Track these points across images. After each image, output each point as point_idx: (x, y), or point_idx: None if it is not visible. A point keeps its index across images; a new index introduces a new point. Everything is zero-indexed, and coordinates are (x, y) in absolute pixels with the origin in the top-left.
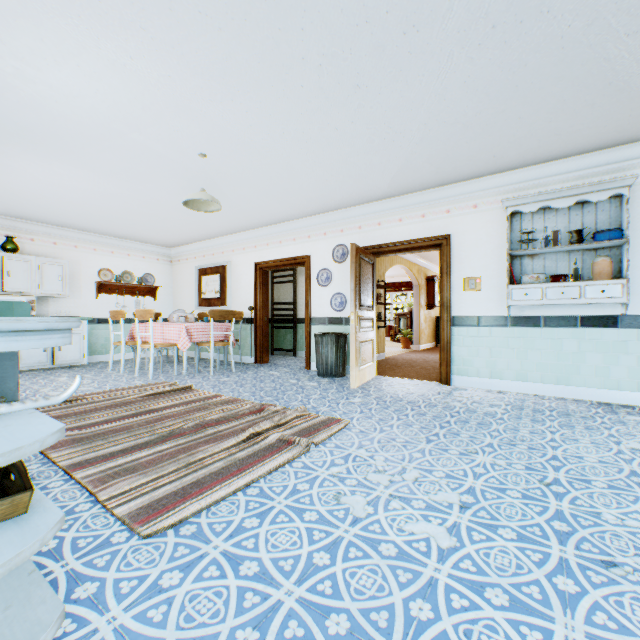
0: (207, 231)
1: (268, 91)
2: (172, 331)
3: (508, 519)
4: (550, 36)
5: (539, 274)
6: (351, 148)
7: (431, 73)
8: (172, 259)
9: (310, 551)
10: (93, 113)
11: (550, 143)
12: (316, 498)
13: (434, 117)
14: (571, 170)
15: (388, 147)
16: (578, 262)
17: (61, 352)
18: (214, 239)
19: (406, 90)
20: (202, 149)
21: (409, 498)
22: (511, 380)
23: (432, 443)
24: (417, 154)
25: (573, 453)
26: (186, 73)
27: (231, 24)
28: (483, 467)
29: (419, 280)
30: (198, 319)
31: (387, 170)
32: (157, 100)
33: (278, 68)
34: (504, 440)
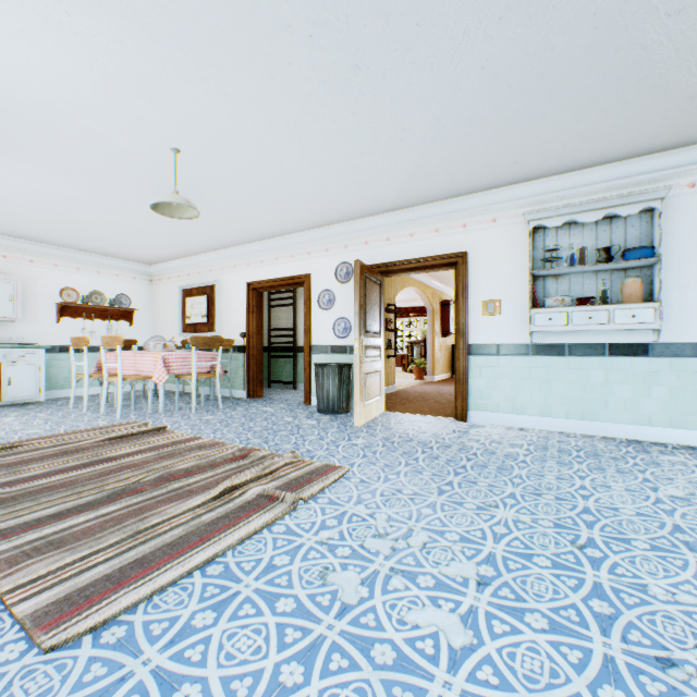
0: (191, 245)
1: (249, 68)
2: (147, 361)
3: (537, 599)
4: (582, 12)
5: (564, 296)
6: (353, 147)
7: (444, 54)
8: (152, 278)
9: (278, 662)
10: (29, 89)
11: (577, 148)
12: (296, 577)
13: (448, 111)
14: (598, 181)
15: (396, 147)
16: (606, 283)
17: (11, 387)
18: (200, 255)
19: (415, 75)
20: (174, 142)
21: (415, 573)
22: (533, 415)
23: (445, 495)
24: (429, 157)
25: (607, 504)
26: (142, 39)
27: None
28: (505, 525)
29: (433, 304)
30: (182, 347)
31: (396, 176)
32: (110, 74)
33: (259, 38)
34: (528, 489)
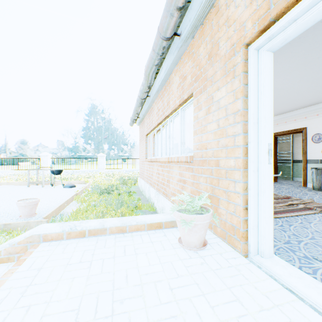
0: None
1: (296, 71)
2: None
3: None
4: None
5: None
6: None
7: None
8: None
9: None
10: None
11: None
12: None
13: None
14: None
15: None
16: None
17: None
18: None
19: None
20: None
21: None
22: None
23: None
24: None
25: None
26: None
27: (286, 60)
28: None
29: None
30: None
31: None
32: None
33: (303, 64)
34: None
